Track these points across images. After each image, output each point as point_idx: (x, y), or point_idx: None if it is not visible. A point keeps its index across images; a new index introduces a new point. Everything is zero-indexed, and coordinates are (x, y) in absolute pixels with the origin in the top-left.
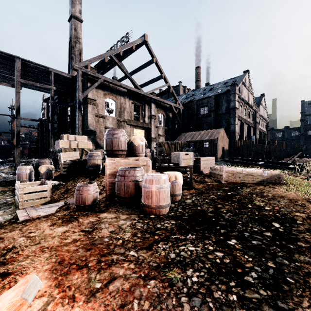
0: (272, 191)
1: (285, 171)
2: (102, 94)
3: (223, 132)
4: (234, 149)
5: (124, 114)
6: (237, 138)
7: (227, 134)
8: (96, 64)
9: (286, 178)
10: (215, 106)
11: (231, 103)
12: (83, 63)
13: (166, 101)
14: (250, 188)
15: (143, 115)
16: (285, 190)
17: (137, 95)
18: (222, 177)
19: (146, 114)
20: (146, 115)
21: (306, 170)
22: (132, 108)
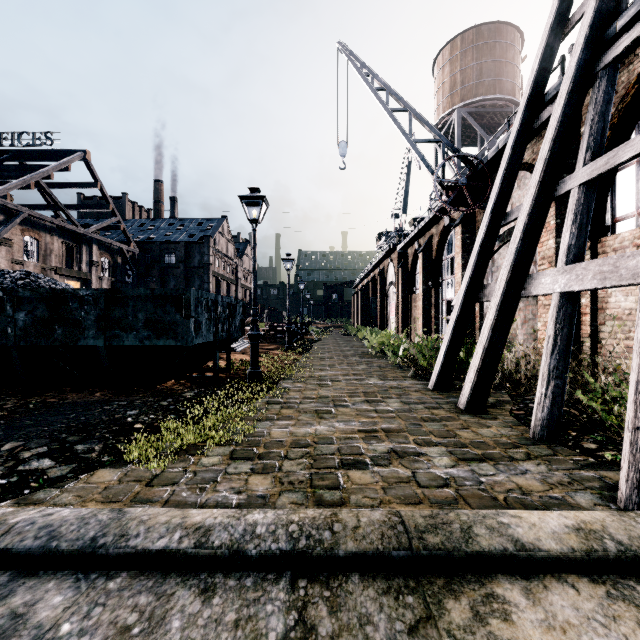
0: None
1: None
2: (19, 230)
3: None
4: None
5: (51, 259)
6: None
7: None
8: (5, 183)
9: None
10: (185, 256)
11: (205, 257)
12: (1, 192)
13: (115, 243)
14: None
15: (79, 260)
16: None
17: (71, 232)
18: None
19: (83, 259)
20: (84, 261)
21: None
22: (63, 250)
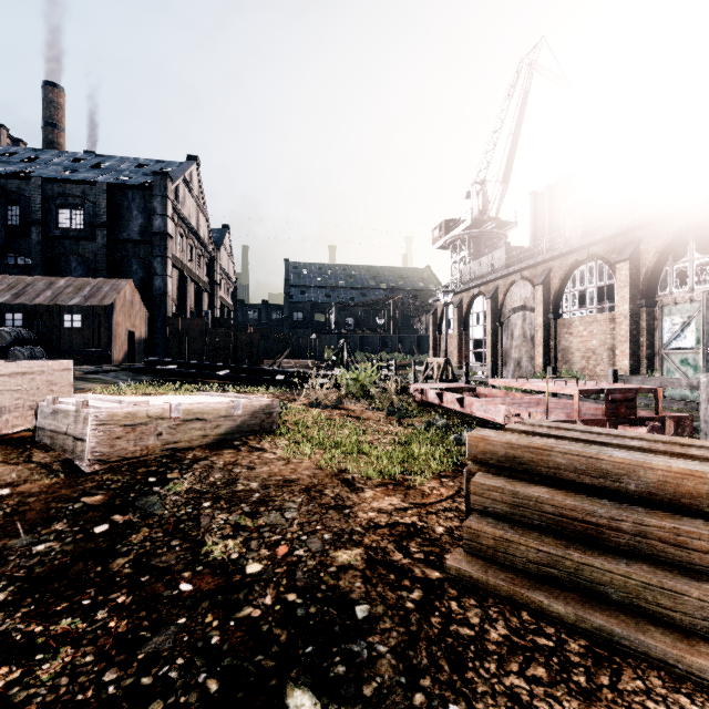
0: (259, 467)
1: (271, 389)
2: None
3: (133, 292)
4: (164, 340)
5: None
6: (173, 312)
7: (146, 298)
8: None
9: (281, 410)
10: (108, 215)
11: (156, 219)
12: None
13: None
14: (193, 473)
15: None
16: (287, 454)
17: None
18: (85, 445)
19: None
20: None
21: (311, 386)
22: None
